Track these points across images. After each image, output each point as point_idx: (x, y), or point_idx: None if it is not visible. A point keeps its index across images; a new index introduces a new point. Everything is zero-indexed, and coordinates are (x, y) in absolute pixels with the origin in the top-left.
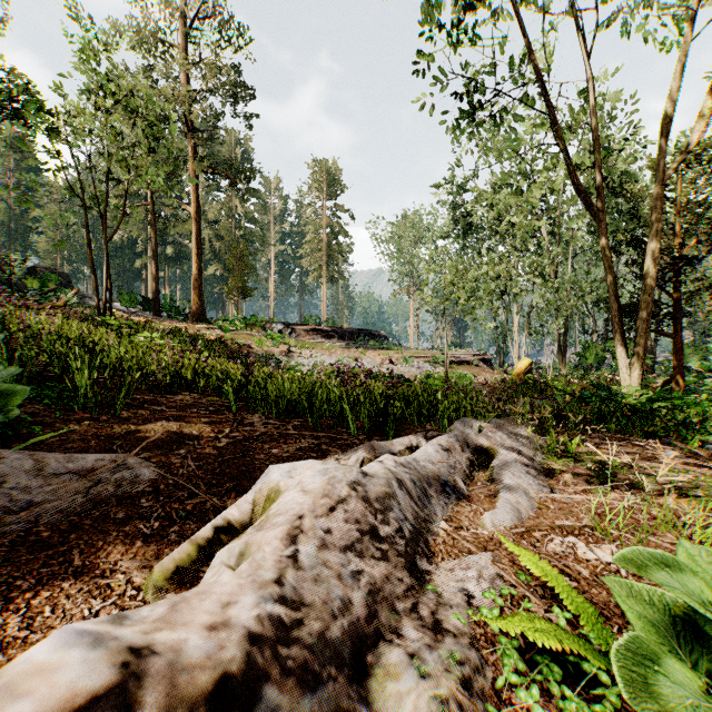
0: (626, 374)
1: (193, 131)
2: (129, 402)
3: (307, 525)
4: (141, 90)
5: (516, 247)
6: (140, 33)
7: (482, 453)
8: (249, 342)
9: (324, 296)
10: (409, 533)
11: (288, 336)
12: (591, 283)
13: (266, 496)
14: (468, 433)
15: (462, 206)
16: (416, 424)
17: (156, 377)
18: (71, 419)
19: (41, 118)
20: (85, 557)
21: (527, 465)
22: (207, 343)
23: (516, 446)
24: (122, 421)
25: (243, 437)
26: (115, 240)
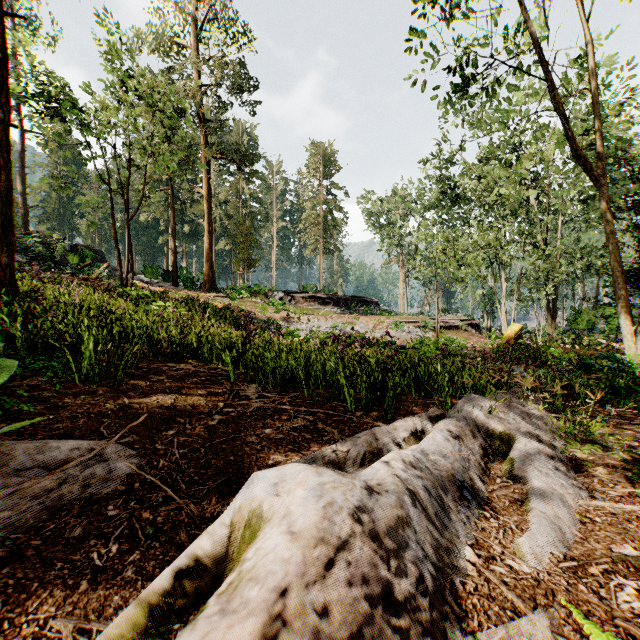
0: (630, 342)
1: (205, 122)
2: (128, 374)
3: (293, 607)
4: (157, 84)
5: (504, 217)
6: (161, 39)
7: (495, 438)
8: (253, 308)
9: (320, 266)
10: (432, 580)
11: (288, 303)
12: (581, 249)
13: (246, 520)
14: (477, 413)
15: (450, 179)
16: (414, 395)
17: (161, 346)
18: (69, 393)
19: (74, 114)
20: (8, 611)
21: (552, 457)
22: (215, 310)
23: (533, 430)
24: (119, 394)
25: (236, 413)
26: (141, 221)
